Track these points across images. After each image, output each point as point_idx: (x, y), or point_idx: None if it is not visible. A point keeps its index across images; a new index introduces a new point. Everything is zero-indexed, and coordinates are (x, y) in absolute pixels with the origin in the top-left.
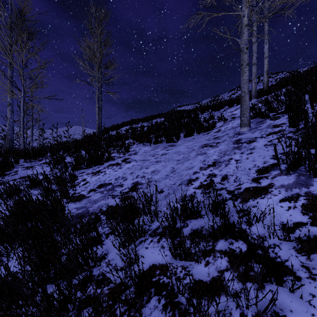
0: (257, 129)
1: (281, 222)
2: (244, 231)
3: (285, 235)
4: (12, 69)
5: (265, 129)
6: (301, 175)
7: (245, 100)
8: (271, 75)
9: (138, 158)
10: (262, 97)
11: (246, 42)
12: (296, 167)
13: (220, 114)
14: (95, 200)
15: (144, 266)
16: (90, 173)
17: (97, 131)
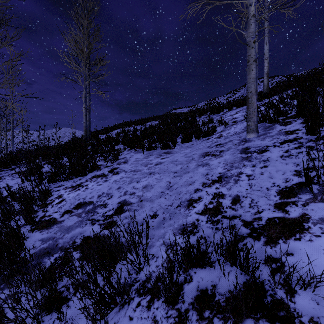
0: (267, 136)
1: None
2: (293, 318)
3: None
4: None
5: (276, 135)
6: None
7: (253, 102)
8: None
9: (128, 168)
10: (263, 100)
11: (253, 35)
12: None
13: (219, 118)
14: (68, 227)
15: None
16: (69, 186)
17: (85, 134)
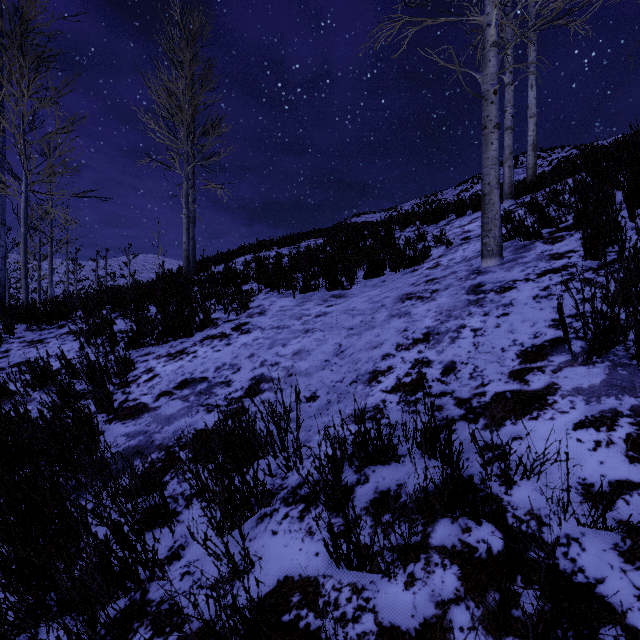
0: (517, 263)
1: (580, 480)
2: (498, 504)
3: (594, 514)
4: (2, 134)
5: (533, 262)
6: (618, 366)
7: (492, 202)
8: (540, 153)
9: (267, 323)
10: (525, 196)
11: (493, 80)
12: (607, 348)
13: (439, 231)
14: (169, 416)
15: (266, 580)
16: (163, 354)
17: (186, 265)
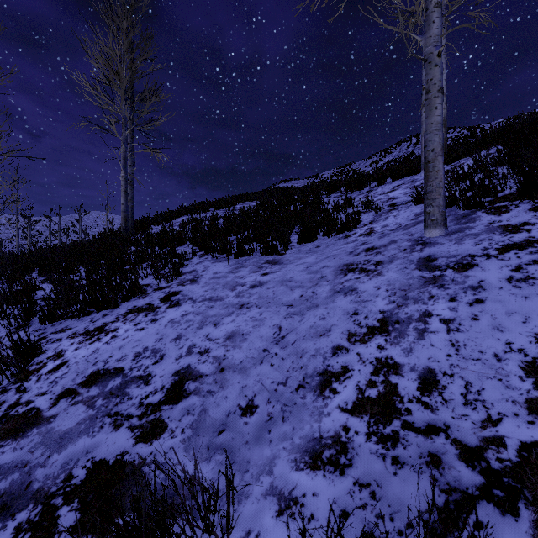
0: (466, 234)
1: None
2: None
3: None
4: None
5: (485, 234)
6: None
7: (437, 169)
8: None
9: (198, 294)
10: None
11: (437, 42)
12: None
13: (364, 197)
14: (63, 434)
15: None
16: (80, 332)
17: (123, 226)
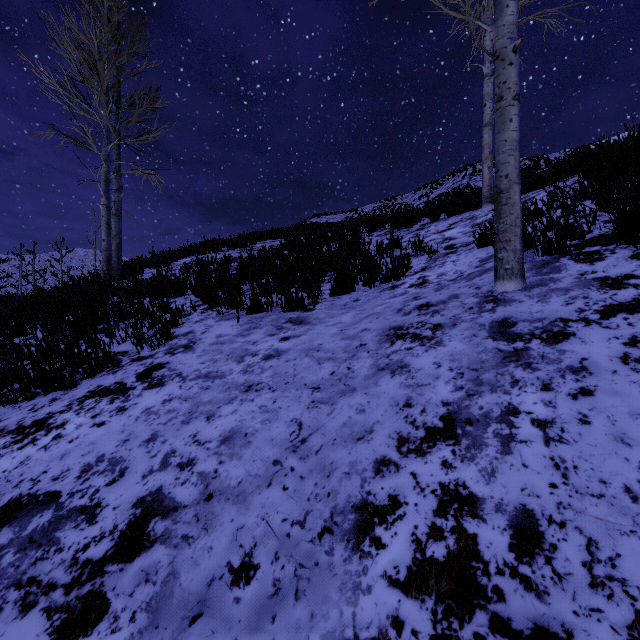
0: (551, 289)
1: None
2: None
3: None
4: None
5: (577, 289)
6: None
7: (512, 202)
8: None
9: (192, 367)
10: None
11: (512, 33)
12: None
13: (414, 237)
14: None
15: None
16: (10, 428)
17: (105, 269)
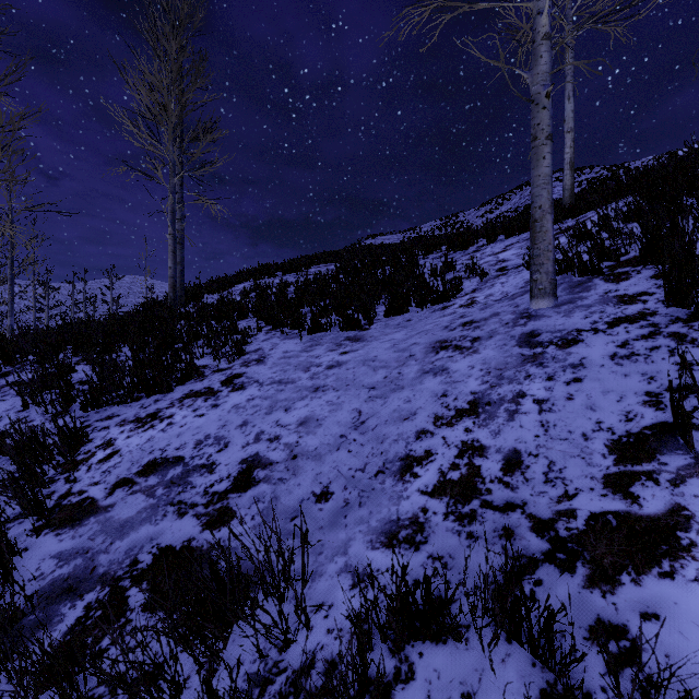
0: (577, 305)
1: None
2: None
3: None
4: None
5: (597, 305)
6: None
7: (545, 230)
8: None
9: (266, 376)
10: (564, 221)
11: (546, 81)
12: None
13: (469, 259)
14: (123, 522)
15: None
16: (130, 419)
17: (171, 295)
